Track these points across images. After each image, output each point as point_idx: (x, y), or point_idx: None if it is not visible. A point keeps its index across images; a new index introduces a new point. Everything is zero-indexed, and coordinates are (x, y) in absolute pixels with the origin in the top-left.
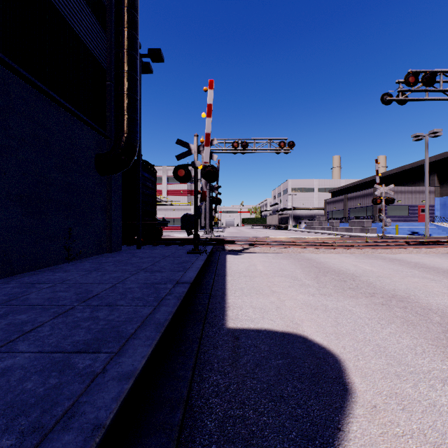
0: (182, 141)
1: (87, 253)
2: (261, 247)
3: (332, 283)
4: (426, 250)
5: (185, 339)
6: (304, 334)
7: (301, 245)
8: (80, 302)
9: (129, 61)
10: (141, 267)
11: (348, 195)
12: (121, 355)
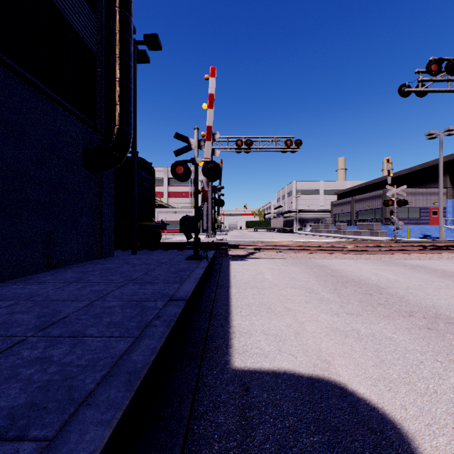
0: (181, 134)
1: (72, 260)
2: (267, 252)
3: (357, 298)
4: (448, 255)
5: (171, 394)
6: (340, 380)
7: (311, 250)
8: (37, 331)
9: (121, 45)
10: (130, 277)
11: (355, 197)
12: (54, 451)
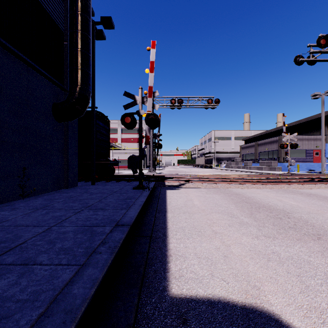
0: (128, 93)
1: (44, 190)
2: (195, 183)
3: (270, 221)
4: None
5: None
6: (273, 310)
7: (228, 181)
8: None
9: (81, 22)
10: (87, 204)
11: (258, 142)
12: None
